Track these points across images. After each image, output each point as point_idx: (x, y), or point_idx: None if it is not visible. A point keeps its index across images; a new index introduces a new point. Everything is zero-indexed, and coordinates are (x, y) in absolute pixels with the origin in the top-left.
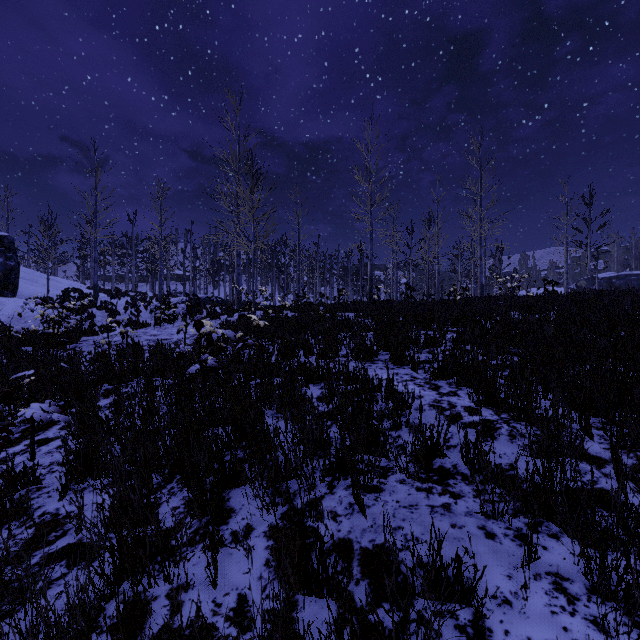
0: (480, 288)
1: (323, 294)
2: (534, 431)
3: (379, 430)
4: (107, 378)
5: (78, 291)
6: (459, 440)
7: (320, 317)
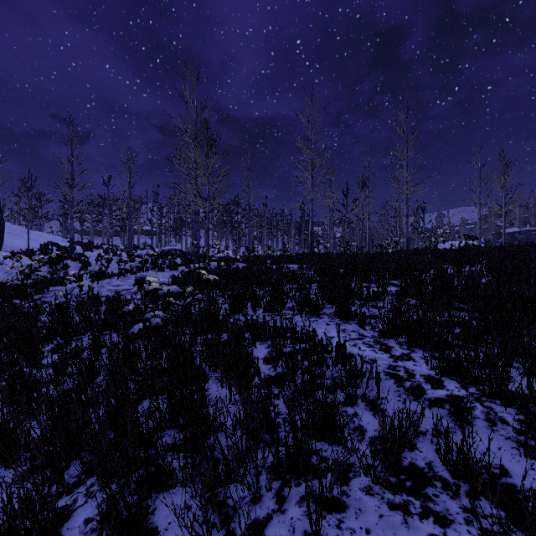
0: (406, 242)
1: (270, 247)
2: (516, 415)
3: (336, 415)
4: (59, 332)
5: (55, 245)
6: (428, 424)
7: (267, 269)
